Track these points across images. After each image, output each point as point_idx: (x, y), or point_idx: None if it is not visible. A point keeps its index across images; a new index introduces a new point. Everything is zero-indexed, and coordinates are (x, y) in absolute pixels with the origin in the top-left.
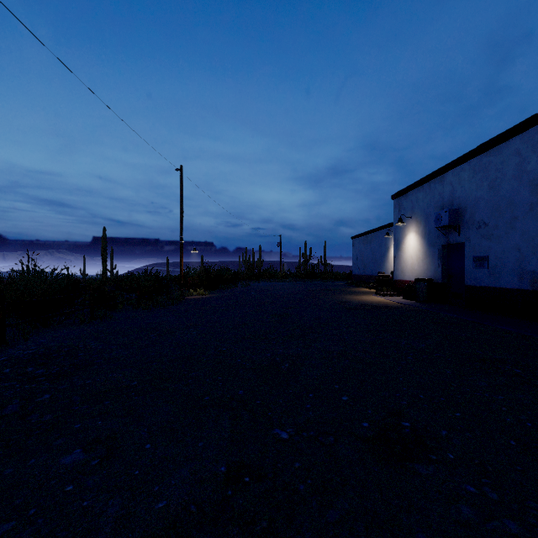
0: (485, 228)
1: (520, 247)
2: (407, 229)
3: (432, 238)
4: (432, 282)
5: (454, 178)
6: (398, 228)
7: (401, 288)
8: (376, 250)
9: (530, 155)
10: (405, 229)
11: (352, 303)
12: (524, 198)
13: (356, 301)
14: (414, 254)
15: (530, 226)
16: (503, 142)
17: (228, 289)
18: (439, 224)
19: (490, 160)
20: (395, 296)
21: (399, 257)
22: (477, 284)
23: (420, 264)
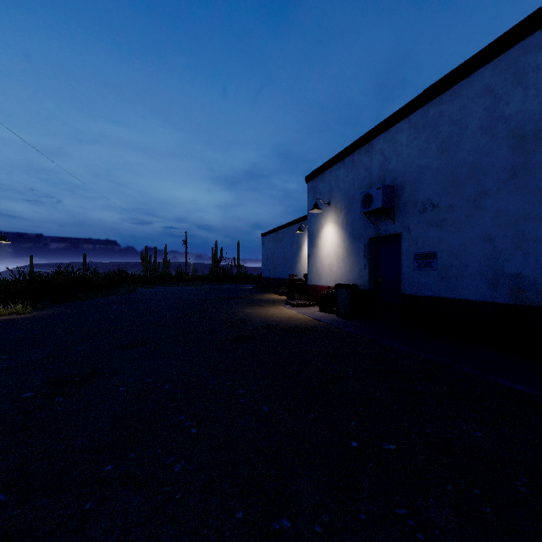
0: (433, 210)
1: (493, 237)
2: (324, 219)
3: (356, 229)
4: (357, 289)
5: (386, 144)
6: (313, 218)
7: (316, 296)
8: (287, 248)
9: (510, 90)
10: (321, 220)
11: (250, 325)
12: (500, 160)
13: (259, 318)
14: (333, 251)
15: (510, 203)
16: (463, 78)
17: (90, 300)
18: (368, 208)
19: (441, 110)
20: (309, 306)
21: (314, 256)
22: (420, 293)
23: (341, 264)
